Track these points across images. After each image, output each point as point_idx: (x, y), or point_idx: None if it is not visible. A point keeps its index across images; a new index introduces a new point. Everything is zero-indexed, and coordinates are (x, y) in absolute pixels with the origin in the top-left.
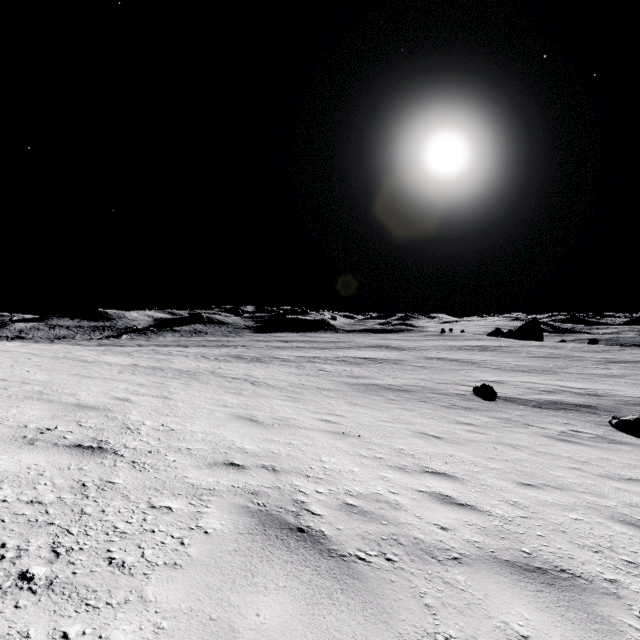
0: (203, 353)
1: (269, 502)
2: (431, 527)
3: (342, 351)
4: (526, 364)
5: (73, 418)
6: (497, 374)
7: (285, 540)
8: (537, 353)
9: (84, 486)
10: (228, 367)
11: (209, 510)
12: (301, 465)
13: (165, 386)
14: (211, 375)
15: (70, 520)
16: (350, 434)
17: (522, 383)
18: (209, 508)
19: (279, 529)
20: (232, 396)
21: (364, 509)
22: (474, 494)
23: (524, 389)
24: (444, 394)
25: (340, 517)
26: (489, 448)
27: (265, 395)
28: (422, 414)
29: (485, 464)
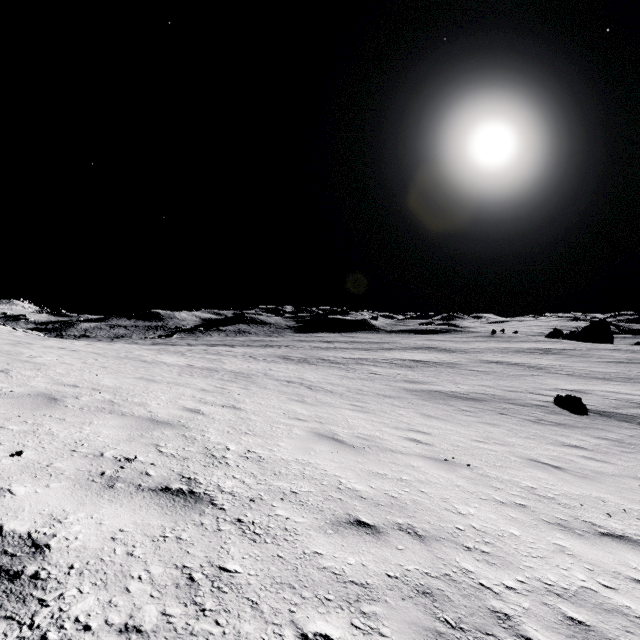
0: (250, 353)
1: (460, 617)
2: None
3: (388, 353)
4: (604, 370)
5: (150, 440)
6: (573, 382)
7: None
8: (612, 357)
9: (192, 581)
10: (278, 369)
11: None
12: (443, 523)
13: (228, 392)
14: (265, 378)
15: None
16: (455, 462)
17: (609, 393)
18: (386, 638)
19: None
20: (298, 405)
21: (605, 634)
22: None
23: (616, 401)
24: (521, 405)
25: None
26: (634, 487)
27: (329, 403)
28: (512, 431)
29: None
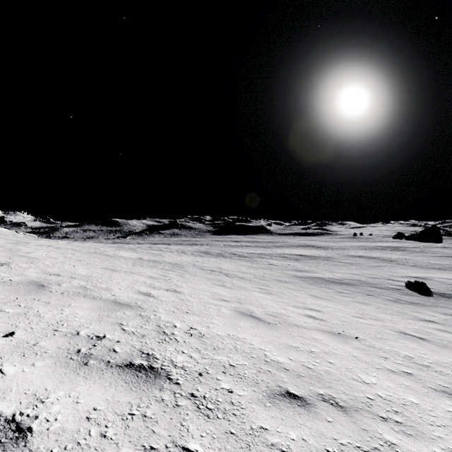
0: (182, 249)
1: None
2: None
3: (280, 249)
4: (438, 262)
5: (115, 320)
6: (417, 271)
7: None
8: (443, 253)
9: None
10: (203, 261)
11: None
12: (355, 393)
13: (169, 279)
14: (194, 267)
15: None
16: (346, 335)
17: (445, 280)
18: None
19: None
20: (221, 288)
21: None
22: None
23: (451, 285)
24: (382, 288)
25: None
26: None
27: (243, 287)
28: (380, 309)
29: None
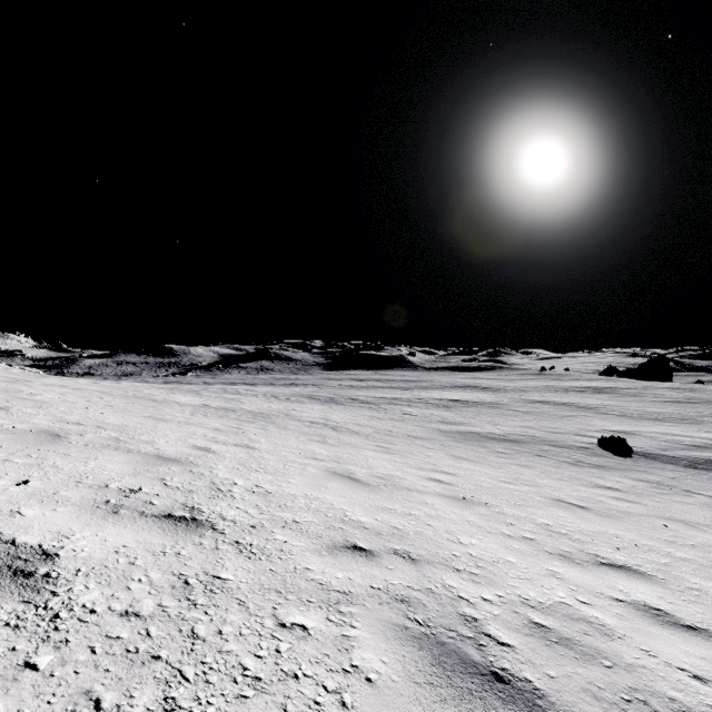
0: (273, 392)
1: (430, 618)
2: (679, 675)
3: (425, 392)
4: (658, 410)
5: (156, 475)
6: (623, 422)
7: (486, 700)
8: (669, 397)
9: (187, 584)
10: (302, 409)
11: (357, 633)
12: (440, 550)
13: (243, 432)
14: (287, 418)
15: (180, 650)
16: (473, 500)
17: (659, 435)
18: (356, 629)
19: (467, 675)
20: (318, 445)
21: (563, 634)
22: (693, 607)
23: (665, 443)
24: (562, 447)
25: (539, 651)
26: (657, 525)
27: (352, 444)
28: (546, 473)
29: (668, 552)
